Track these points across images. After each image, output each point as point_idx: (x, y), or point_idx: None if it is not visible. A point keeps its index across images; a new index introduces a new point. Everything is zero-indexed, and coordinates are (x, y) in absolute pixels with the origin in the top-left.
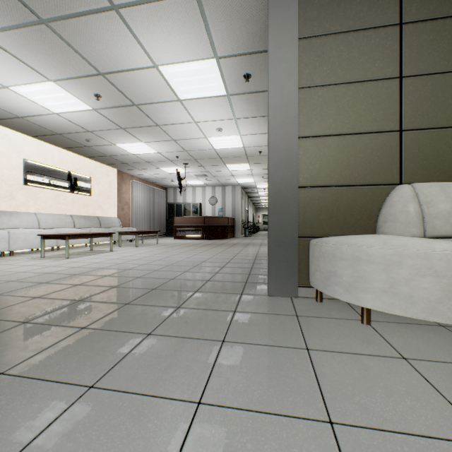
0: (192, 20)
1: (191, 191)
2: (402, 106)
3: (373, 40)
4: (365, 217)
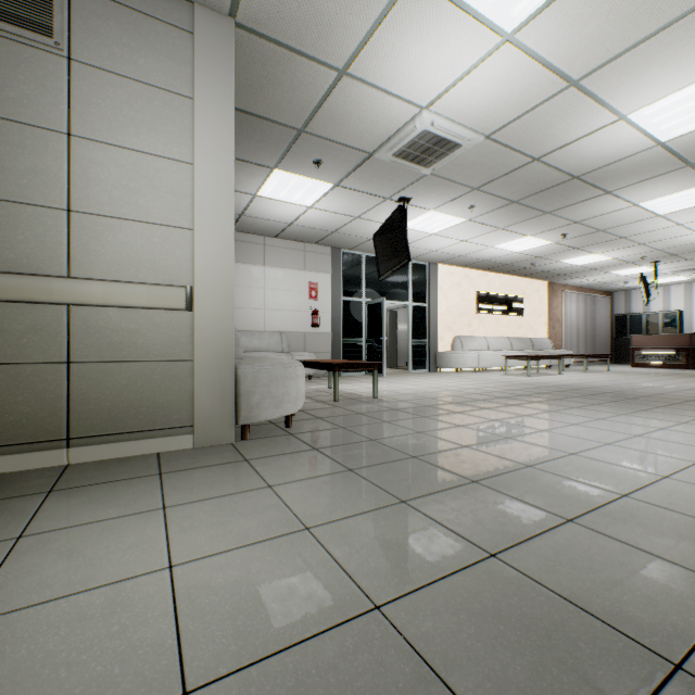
0: (683, 175)
1: (660, 293)
2: None
3: None
4: None
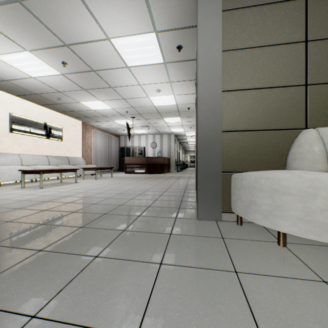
0: None
1: (137, 138)
2: (308, 64)
3: (283, 11)
4: (277, 156)
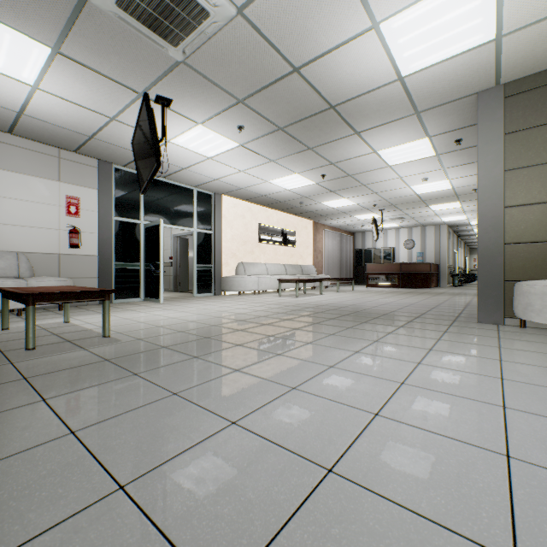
0: (411, 125)
1: (382, 235)
2: None
3: None
4: None
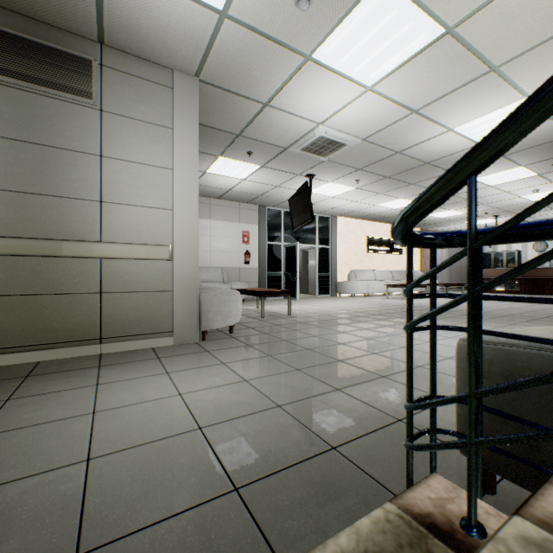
0: (500, 162)
1: None
2: None
3: None
4: None
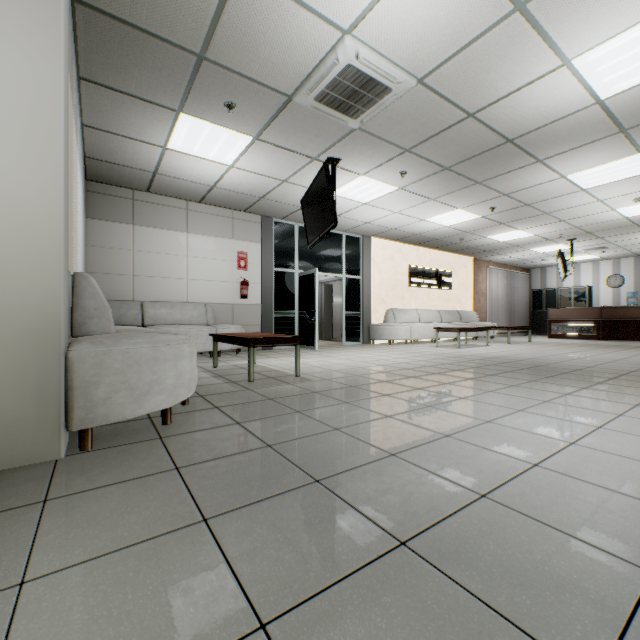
0: (614, 143)
1: (571, 270)
2: None
3: None
4: None
